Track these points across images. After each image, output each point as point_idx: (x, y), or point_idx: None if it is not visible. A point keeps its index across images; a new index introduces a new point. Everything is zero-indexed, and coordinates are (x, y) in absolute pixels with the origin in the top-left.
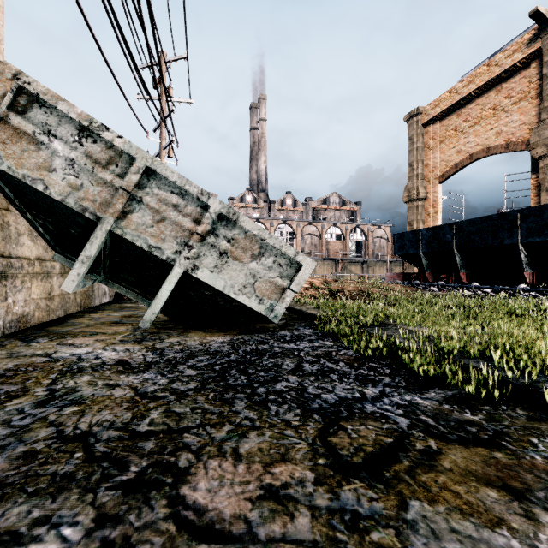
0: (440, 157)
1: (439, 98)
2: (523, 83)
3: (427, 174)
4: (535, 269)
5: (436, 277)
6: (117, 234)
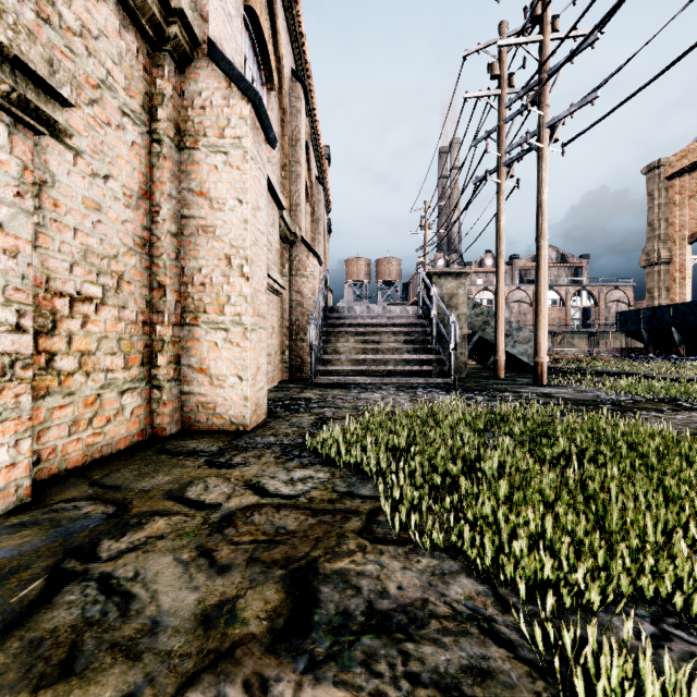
0: (689, 214)
1: (687, 148)
2: None
3: (672, 234)
4: None
5: (657, 352)
6: (481, 336)
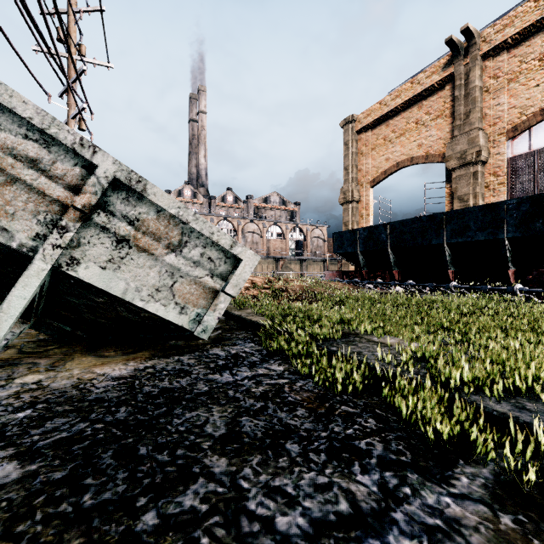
0: (372, 163)
1: (371, 108)
2: (439, 102)
3: (360, 178)
4: (457, 267)
5: (372, 275)
6: None
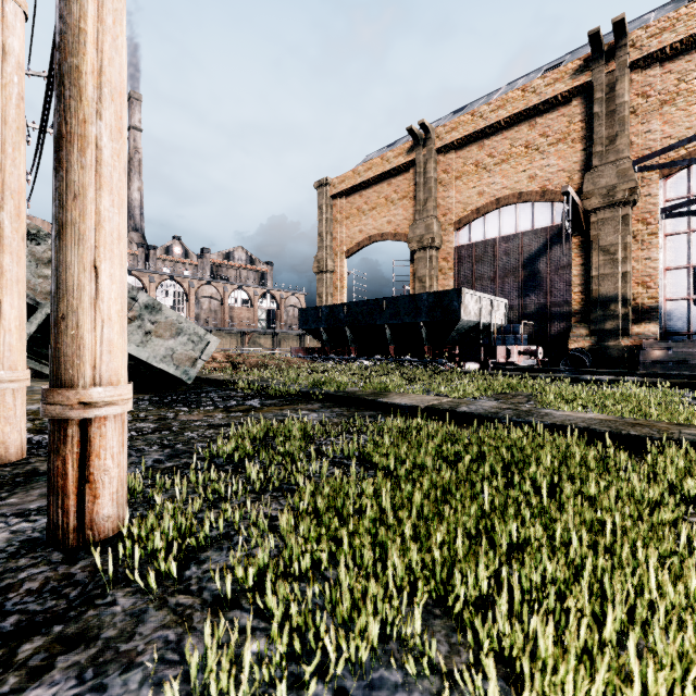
0: (346, 232)
1: (345, 174)
2: (405, 184)
3: (335, 247)
4: (396, 344)
5: (333, 351)
6: None
